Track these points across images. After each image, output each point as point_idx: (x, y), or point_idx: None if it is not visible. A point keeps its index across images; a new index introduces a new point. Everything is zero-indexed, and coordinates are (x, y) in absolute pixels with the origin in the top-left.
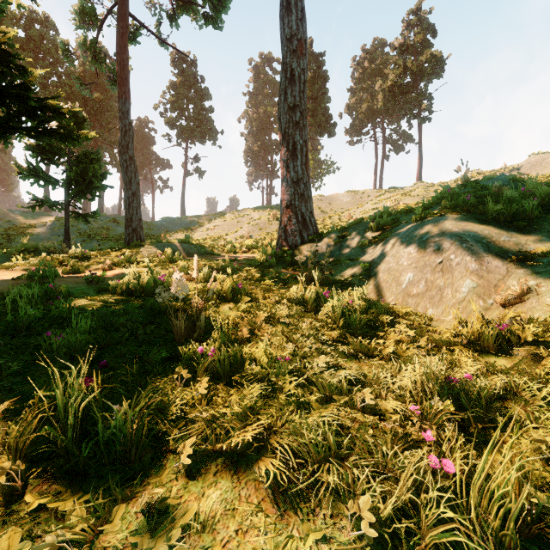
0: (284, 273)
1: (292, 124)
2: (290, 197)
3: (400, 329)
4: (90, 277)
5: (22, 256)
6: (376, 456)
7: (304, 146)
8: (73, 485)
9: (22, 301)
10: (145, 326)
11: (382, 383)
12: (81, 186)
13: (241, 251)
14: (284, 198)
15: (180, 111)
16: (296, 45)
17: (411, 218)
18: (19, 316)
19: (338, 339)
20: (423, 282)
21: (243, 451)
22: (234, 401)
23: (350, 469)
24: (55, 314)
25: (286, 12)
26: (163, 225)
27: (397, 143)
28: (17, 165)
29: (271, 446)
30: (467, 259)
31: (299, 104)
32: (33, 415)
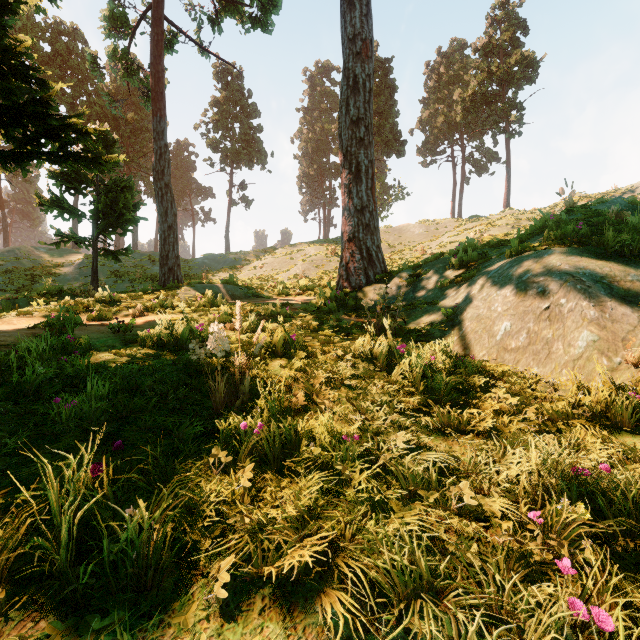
0: (346, 320)
1: (355, 141)
2: (353, 228)
3: (498, 394)
4: (117, 325)
5: (45, 300)
6: (488, 591)
7: (370, 167)
8: (67, 623)
9: (31, 357)
10: (177, 390)
11: (482, 472)
12: (110, 218)
13: (294, 293)
14: (345, 229)
15: (225, 131)
16: (360, 47)
17: (503, 253)
18: (26, 376)
19: (418, 408)
20: (524, 333)
21: (300, 577)
22: (286, 497)
23: (450, 610)
24: (70, 372)
25: (348, 7)
26: (205, 263)
27: (479, 162)
28: (39, 196)
29: (337, 568)
30: (583, 304)
31: (364, 117)
32: (21, 520)
